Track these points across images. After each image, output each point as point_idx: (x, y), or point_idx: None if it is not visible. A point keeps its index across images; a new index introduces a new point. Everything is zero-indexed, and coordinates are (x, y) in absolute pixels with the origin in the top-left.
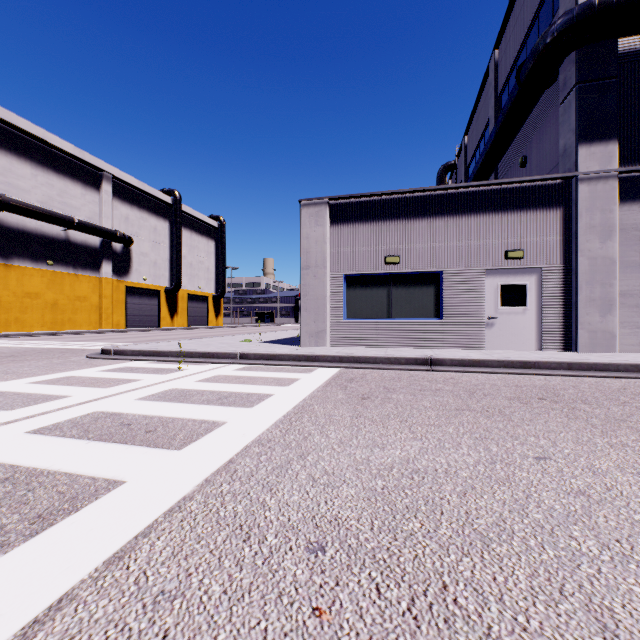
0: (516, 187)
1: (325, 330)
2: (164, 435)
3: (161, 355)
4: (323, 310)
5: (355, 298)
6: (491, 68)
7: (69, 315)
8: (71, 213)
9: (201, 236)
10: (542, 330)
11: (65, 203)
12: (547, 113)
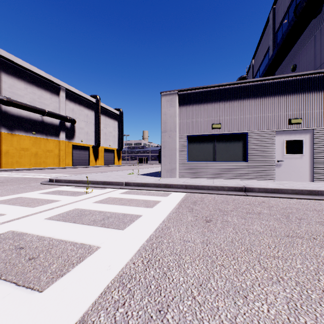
0: (296, 79)
1: (175, 168)
2: (40, 265)
3: (80, 182)
4: (174, 156)
5: (193, 149)
6: (270, 17)
7: (43, 159)
8: (44, 107)
9: (110, 119)
10: (314, 169)
11: (41, 102)
12: (312, 35)
